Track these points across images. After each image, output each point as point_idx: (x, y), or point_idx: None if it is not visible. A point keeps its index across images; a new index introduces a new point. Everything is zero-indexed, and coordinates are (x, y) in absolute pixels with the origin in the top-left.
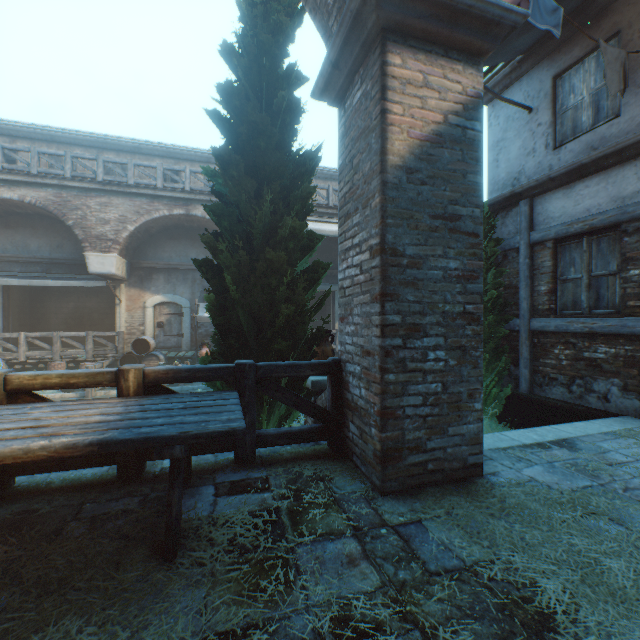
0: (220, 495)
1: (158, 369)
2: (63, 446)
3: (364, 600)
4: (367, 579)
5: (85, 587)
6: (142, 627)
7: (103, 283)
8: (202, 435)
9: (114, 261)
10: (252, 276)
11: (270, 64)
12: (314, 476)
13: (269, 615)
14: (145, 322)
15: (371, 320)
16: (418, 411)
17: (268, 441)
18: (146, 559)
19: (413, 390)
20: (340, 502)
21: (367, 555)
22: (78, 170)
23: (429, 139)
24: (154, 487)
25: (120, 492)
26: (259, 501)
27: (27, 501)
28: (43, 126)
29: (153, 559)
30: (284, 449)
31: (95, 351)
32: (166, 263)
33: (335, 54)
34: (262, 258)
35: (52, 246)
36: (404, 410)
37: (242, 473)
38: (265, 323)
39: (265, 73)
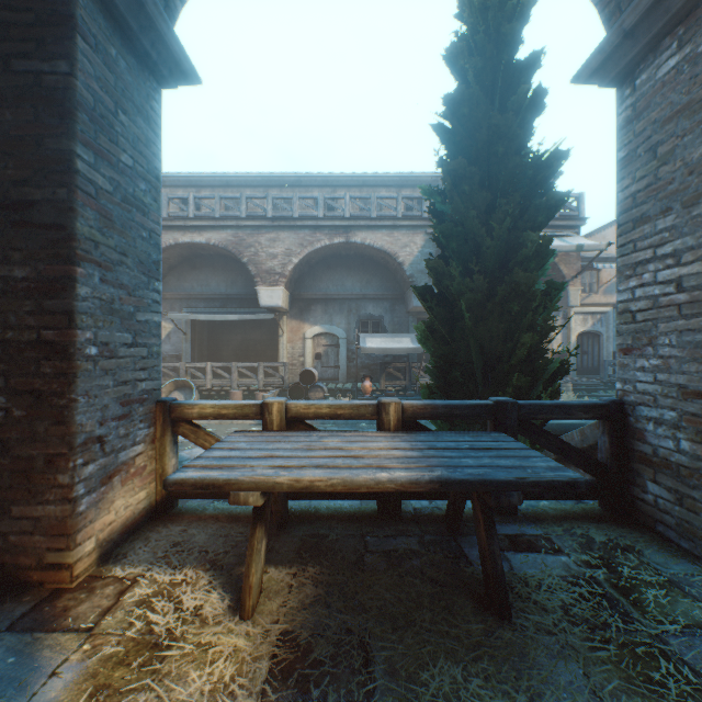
0: (504, 549)
1: (415, 403)
2: (407, 480)
3: None
4: None
5: (432, 629)
6: (533, 694)
7: (271, 316)
8: (540, 483)
9: (281, 294)
10: (491, 302)
11: (507, 57)
12: (611, 544)
13: None
14: (304, 353)
15: None
16: None
17: (531, 493)
18: (477, 611)
19: None
20: (678, 585)
21: None
22: (248, 210)
23: None
24: (421, 529)
25: (391, 529)
26: (560, 565)
27: (309, 525)
28: (221, 173)
29: (485, 613)
30: (542, 504)
31: (265, 381)
32: (323, 293)
33: (634, 19)
34: (508, 280)
35: (227, 283)
36: None
37: (511, 526)
38: (494, 355)
39: (500, 68)
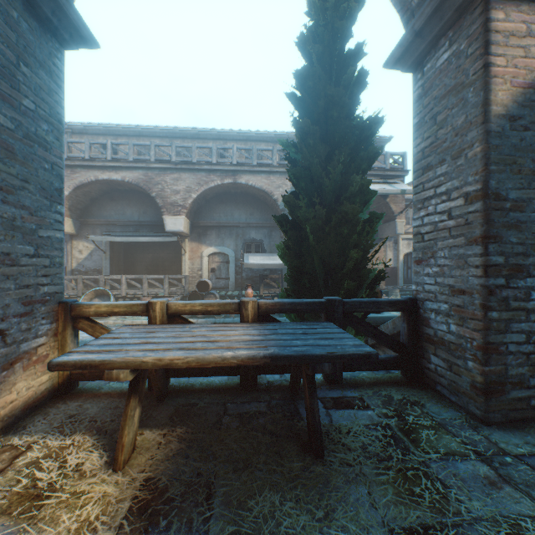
0: (329, 408)
1: (268, 302)
2: (246, 357)
3: (532, 523)
4: (520, 503)
5: (264, 469)
6: (329, 510)
7: (175, 238)
8: (344, 356)
9: (182, 222)
10: (328, 226)
11: (340, 46)
12: (405, 400)
13: (439, 520)
14: (202, 268)
15: (466, 261)
16: (521, 348)
17: (353, 366)
18: (300, 453)
19: (515, 328)
20: (445, 426)
21: (505, 480)
22: (156, 155)
23: (532, 86)
24: (271, 396)
25: (247, 397)
26: (366, 417)
27: (184, 397)
28: (135, 125)
29: (305, 454)
30: (362, 374)
31: (170, 289)
32: (217, 222)
33: (421, 23)
34: (339, 210)
35: (140, 212)
36: (506, 346)
37: (336, 391)
38: (332, 266)
39: (335, 54)
